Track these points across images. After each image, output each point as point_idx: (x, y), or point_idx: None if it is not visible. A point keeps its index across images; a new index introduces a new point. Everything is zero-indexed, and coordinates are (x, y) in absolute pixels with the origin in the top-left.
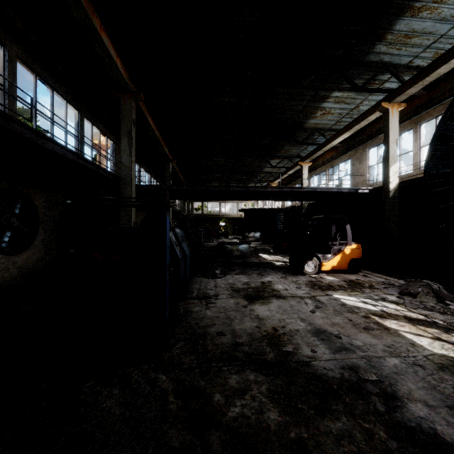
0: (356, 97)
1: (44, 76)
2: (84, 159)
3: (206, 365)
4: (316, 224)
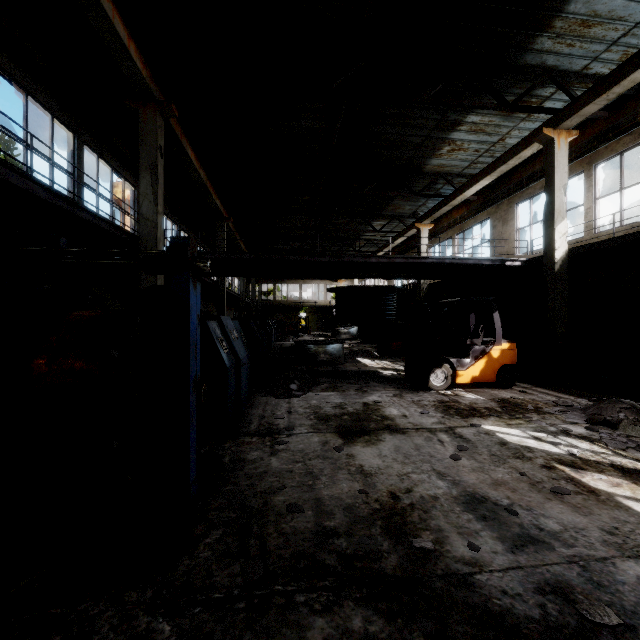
0: (501, 124)
1: (9, 70)
2: (69, 202)
3: (262, 591)
4: (448, 311)
